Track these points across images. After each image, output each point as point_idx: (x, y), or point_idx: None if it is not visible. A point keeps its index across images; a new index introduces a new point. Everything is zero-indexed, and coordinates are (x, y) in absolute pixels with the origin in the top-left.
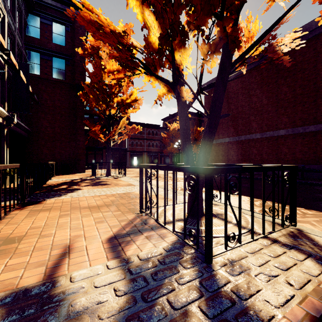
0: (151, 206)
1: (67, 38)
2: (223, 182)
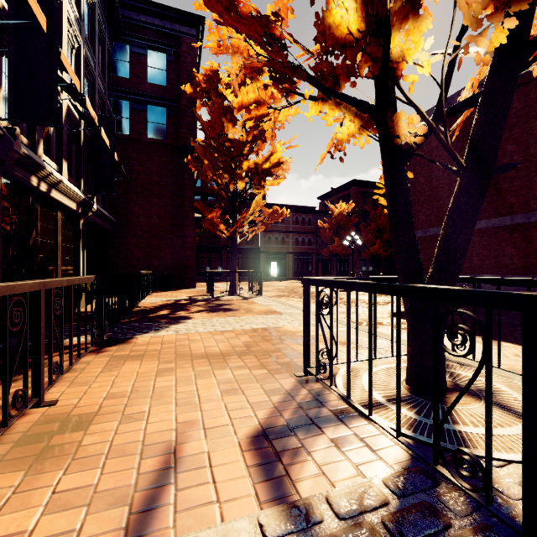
0: (331, 366)
1: (168, 73)
2: None
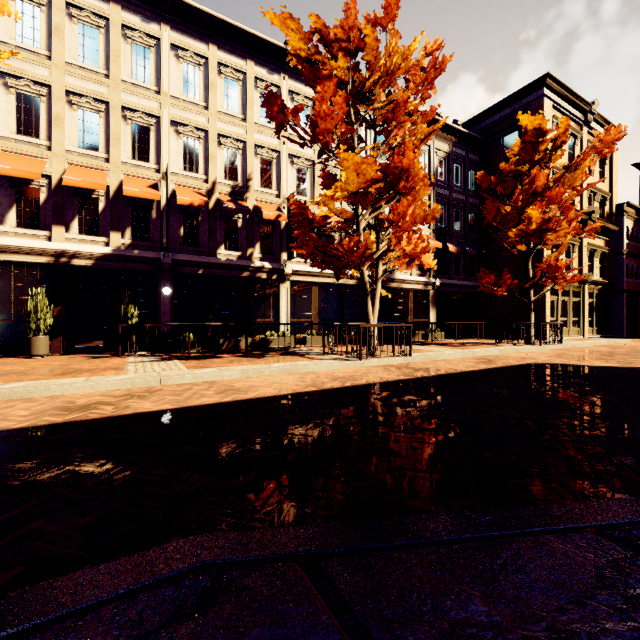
0: None
1: None
2: (632, 372)
